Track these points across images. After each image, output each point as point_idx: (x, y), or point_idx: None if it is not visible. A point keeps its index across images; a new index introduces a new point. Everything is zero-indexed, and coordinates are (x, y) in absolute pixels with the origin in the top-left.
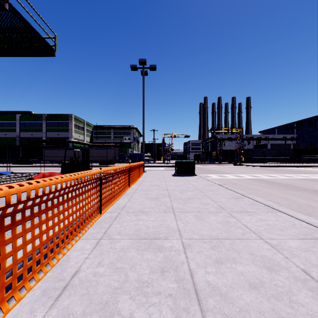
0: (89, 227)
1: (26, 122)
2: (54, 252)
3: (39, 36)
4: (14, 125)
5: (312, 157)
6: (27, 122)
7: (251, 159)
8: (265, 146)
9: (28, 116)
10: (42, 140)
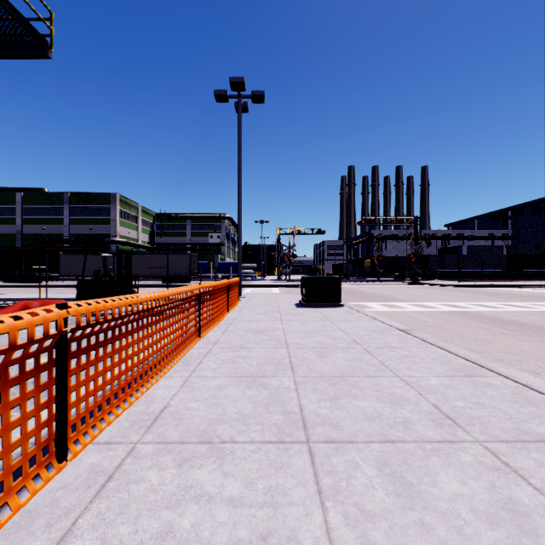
0: None
1: (34, 208)
2: None
3: (9, 7)
4: (11, 212)
5: (542, 269)
6: (36, 207)
7: (435, 273)
8: (458, 250)
9: (37, 195)
10: (63, 240)
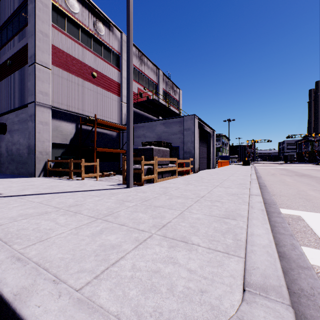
0: (220, 167)
1: None
2: (219, 167)
3: None
4: None
5: None
6: None
7: None
8: None
9: None
10: None
